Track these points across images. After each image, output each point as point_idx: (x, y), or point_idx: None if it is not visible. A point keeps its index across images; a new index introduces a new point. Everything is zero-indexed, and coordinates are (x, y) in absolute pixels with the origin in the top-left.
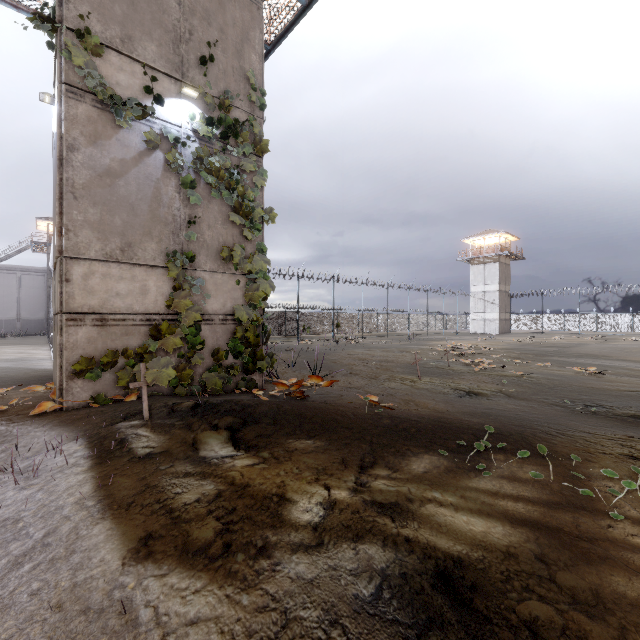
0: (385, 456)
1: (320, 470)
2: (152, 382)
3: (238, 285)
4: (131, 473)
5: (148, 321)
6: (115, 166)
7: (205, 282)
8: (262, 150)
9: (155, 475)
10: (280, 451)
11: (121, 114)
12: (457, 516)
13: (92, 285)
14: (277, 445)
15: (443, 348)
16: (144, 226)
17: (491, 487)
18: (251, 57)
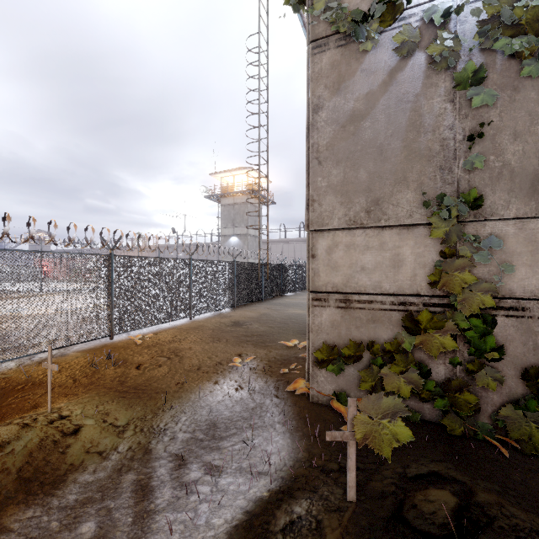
0: None
1: None
2: (362, 441)
3: None
4: None
5: (401, 305)
6: (359, 106)
7: (505, 239)
8: None
9: None
10: None
11: (362, 32)
12: None
13: (335, 259)
14: None
15: None
16: (395, 171)
17: None
18: None
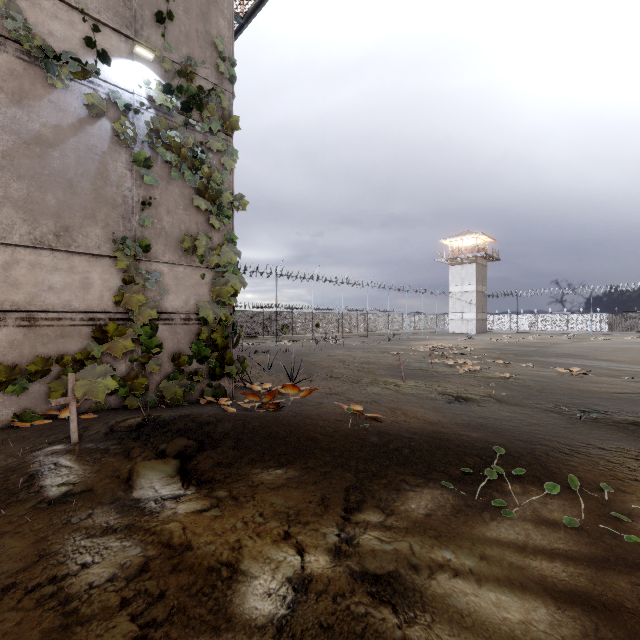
0: (375, 491)
1: (292, 518)
2: (83, 397)
3: (203, 280)
4: (28, 531)
5: (91, 321)
6: (47, 133)
7: (163, 275)
8: (232, 128)
9: (62, 534)
10: (241, 488)
11: (54, 69)
12: (482, 594)
13: (16, 276)
14: (239, 478)
15: (424, 348)
16: (86, 207)
17: (515, 537)
18: (219, 22)
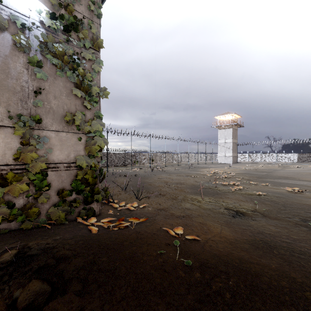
0: None
1: None
2: None
3: (80, 141)
4: None
5: None
6: None
7: (51, 139)
8: (98, 46)
9: None
10: None
11: None
12: None
13: None
14: None
15: (208, 173)
16: None
17: None
18: None
